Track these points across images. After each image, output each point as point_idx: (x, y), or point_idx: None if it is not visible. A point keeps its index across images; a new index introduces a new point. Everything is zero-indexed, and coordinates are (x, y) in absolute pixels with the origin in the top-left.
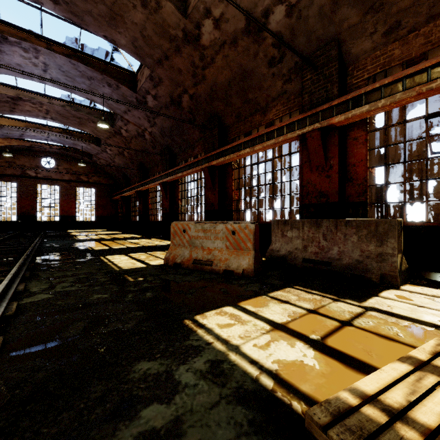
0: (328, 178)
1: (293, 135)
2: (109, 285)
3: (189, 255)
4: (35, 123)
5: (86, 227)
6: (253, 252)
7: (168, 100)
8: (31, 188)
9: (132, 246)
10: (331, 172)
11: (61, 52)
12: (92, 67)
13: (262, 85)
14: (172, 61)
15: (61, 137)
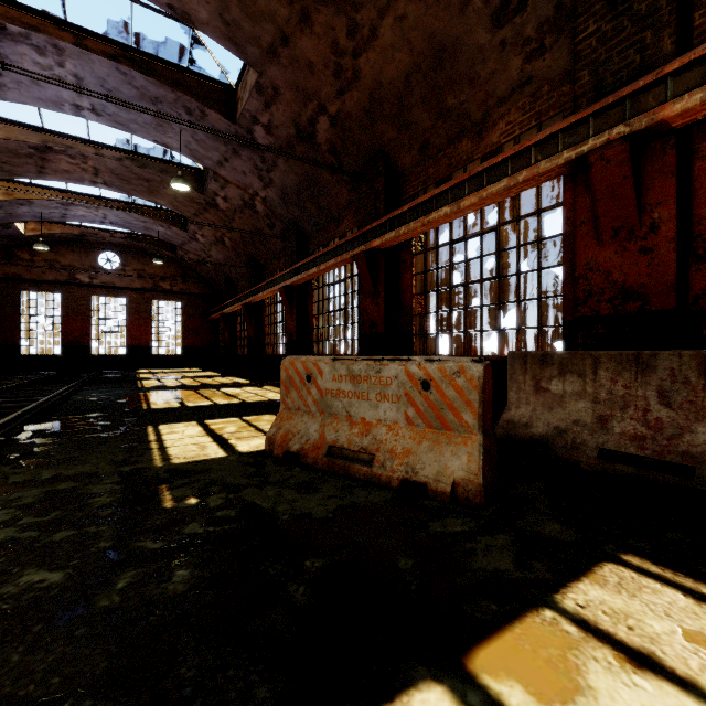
0: (645, 254)
1: (555, 162)
2: (100, 525)
3: (318, 434)
4: (82, 194)
5: (168, 364)
6: (479, 437)
7: (292, 131)
8: (83, 302)
9: (223, 402)
10: (655, 240)
11: (101, 51)
12: (156, 78)
13: (476, 73)
14: (296, 46)
15: (109, 208)
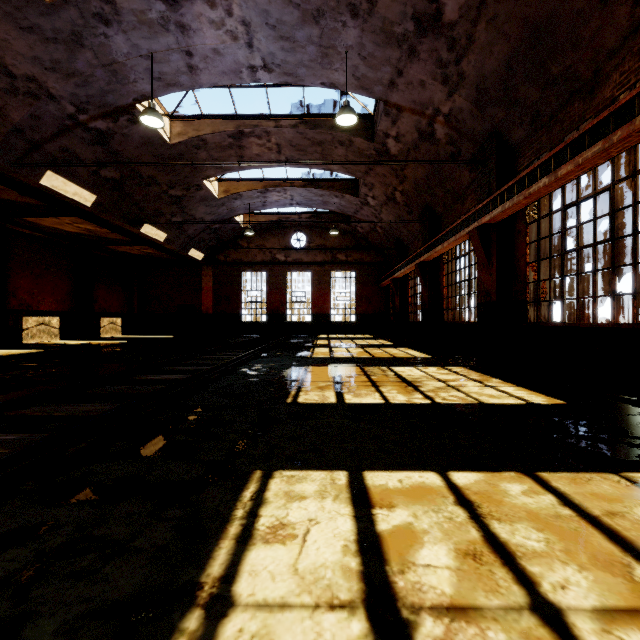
0: None
1: None
2: None
3: None
4: (274, 180)
5: (343, 330)
6: None
7: None
8: (280, 278)
9: (397, 399)
10: None
11: None
12: None
13: None
14: None
15: (277, 164)
